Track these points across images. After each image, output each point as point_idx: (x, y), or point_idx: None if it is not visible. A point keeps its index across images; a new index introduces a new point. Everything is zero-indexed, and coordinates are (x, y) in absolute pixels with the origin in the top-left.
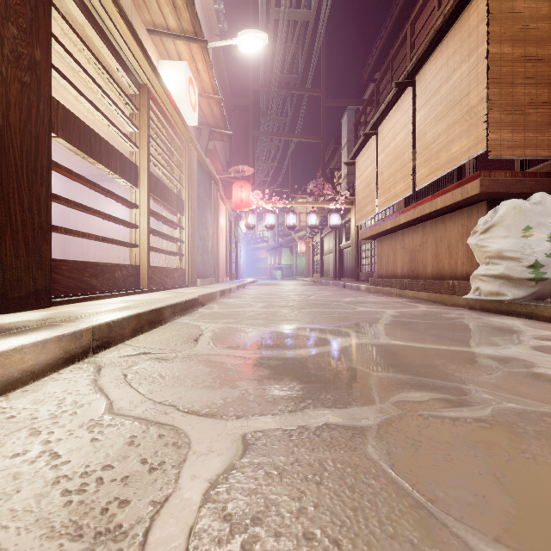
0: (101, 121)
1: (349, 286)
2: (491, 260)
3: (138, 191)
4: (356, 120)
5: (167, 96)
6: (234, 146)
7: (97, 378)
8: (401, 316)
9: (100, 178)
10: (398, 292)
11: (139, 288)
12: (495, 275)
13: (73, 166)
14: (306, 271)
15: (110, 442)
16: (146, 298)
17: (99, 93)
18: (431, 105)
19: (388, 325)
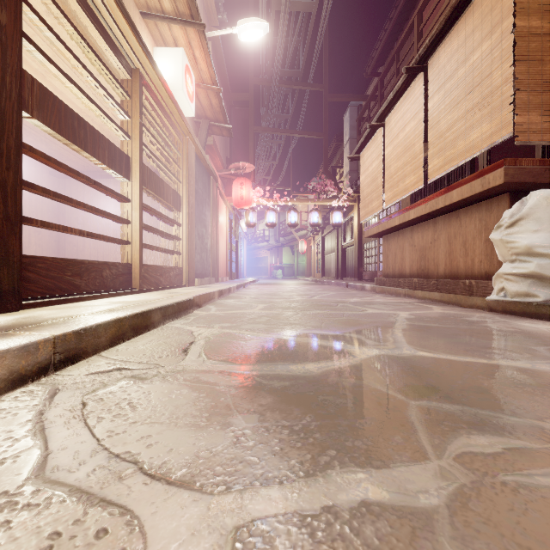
0: (93, 112)
1: (352, 285)
2: (518, 257)
3: (129, 184)
4: (359, 115)
5: (161, 83)
6: (234, 143)
7: (45, 409)
8: (418, 319)
9: (95, 174)
10: (406, 292)
11: (130, 288)
12: (524, 274)
13: (67, 161)
14: (308, 271)
15: (12, 549)
16: (136, 299)
17: (84, 74)
18: (446, 90)
19: (407, 330)
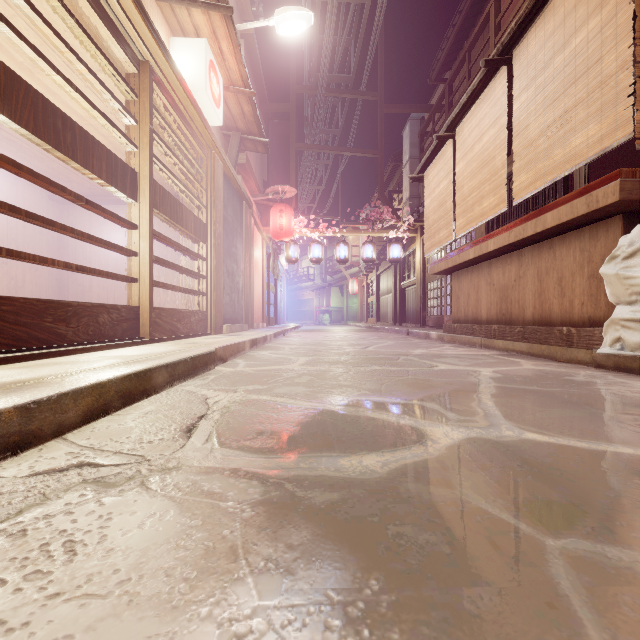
0: (96, 120)
1: (414, 333)
2: None
3: (136, 206)
4: (422, 129)
5: (178, 81)
6: (273, 163)
7: None
8: (507, 379)
9: (104, 199)
10: (483, 341)
11: (136, 338)
12: None
13: (69, 183)
14: (360, 315)
15: None
16: (138, 352)
17: (73, 61)
18: (538, 86)
19: (497, 396)
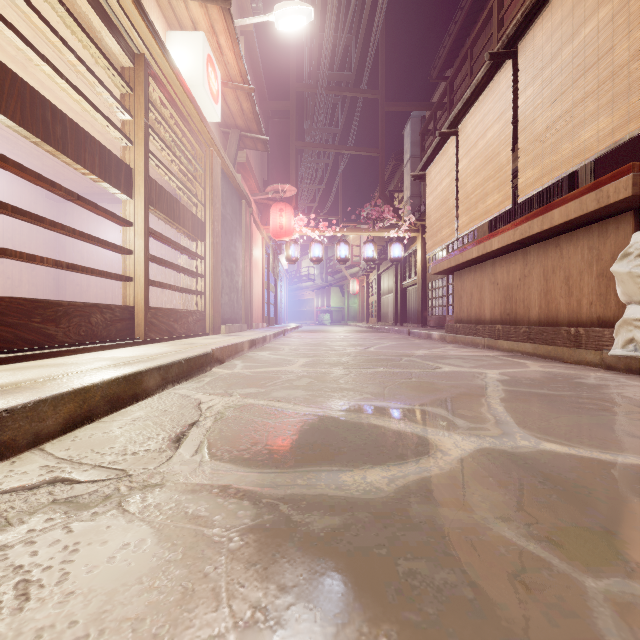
0: (92, 116)
1: (416, 333)
2: None
3: (131, 202)
4: (423, 127)
5: (175, 75)
6: (273, 162)
7: None
8: (515, 382)
9: (102, 197)
10: (486, 342)
11: (131, 338)
12: None
13: (66, 181)
14: (360, 315)
15: None
16: (131, 354)
17: (63, 51)
18: (544, 79)
19: (507, 400)
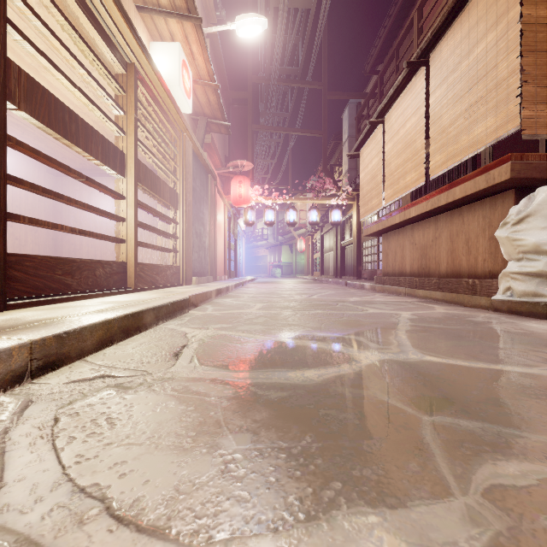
0: (88, 108)
1: (351, 284)
2: (525, 255)
3: (124, 180)
4: (358, 113)
5: (157, 78)
6: (233, 141)
7: (11, 426)
8: (421, 320)
9: (93, 172)
10: (407, 291)
11: (125, 287)
12: (532, 273)
13: (64, 159)
14: (306, 269)
15: None
16: (129, 299)
17: (76, 66)
18: (449, 84)
19: (411, 332)
